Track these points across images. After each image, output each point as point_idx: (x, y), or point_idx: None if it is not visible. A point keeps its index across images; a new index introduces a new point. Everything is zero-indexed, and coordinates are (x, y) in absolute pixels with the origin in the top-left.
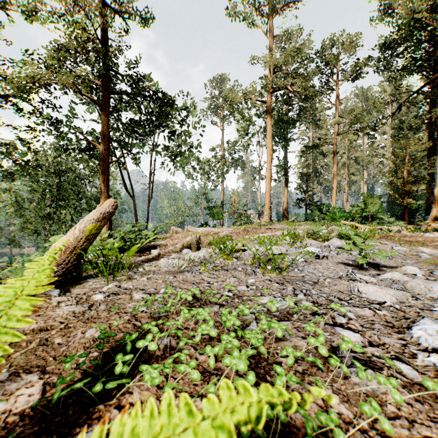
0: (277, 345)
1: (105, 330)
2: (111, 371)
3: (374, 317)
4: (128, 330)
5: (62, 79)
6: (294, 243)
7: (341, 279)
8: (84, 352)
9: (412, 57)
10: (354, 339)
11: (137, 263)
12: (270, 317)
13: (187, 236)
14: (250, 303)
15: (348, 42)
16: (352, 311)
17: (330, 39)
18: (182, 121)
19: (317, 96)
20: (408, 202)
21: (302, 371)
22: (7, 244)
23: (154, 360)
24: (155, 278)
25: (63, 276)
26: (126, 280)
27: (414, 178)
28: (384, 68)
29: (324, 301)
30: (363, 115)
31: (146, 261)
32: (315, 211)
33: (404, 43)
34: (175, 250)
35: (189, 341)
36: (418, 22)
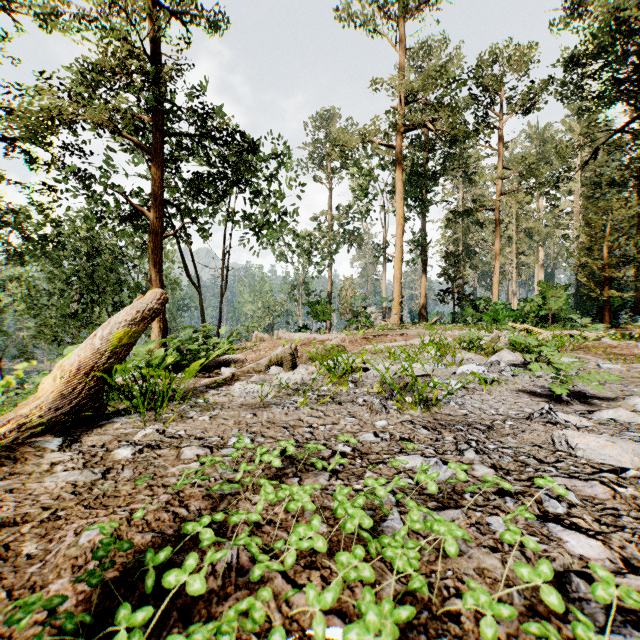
0: (445, 568)
1: (110, 538)
2: (113, 634)
3: (614, 502)
4: (162, 525)
5: (94, 113)
6: (442, 357)
7: (531, 421)
8: (59, 593)
9: (614, 77)
10: (593, 554)
11: (198, 390)
12: (423, 499)
13: (277, 346)
14: (383, 468)
15: (517, 56)
16: (571, 487)
17: (490, 52)
18: (270, 176)
19: (470, 137)
20: (610, 294)
21: (507, 638)
22: (15, 357)
23: (202, 603)
24: (222, 416)
25: (75, 412)
26: (176, 421)
27: (618, 258)
28: (572, 94)
29: (513, 464)
30: (539, 165)
31: (212, 387)
32: (467, 309)
33: (601, 57)
34: (258, 369)
35: (273, 566)
36: (624, 24)
